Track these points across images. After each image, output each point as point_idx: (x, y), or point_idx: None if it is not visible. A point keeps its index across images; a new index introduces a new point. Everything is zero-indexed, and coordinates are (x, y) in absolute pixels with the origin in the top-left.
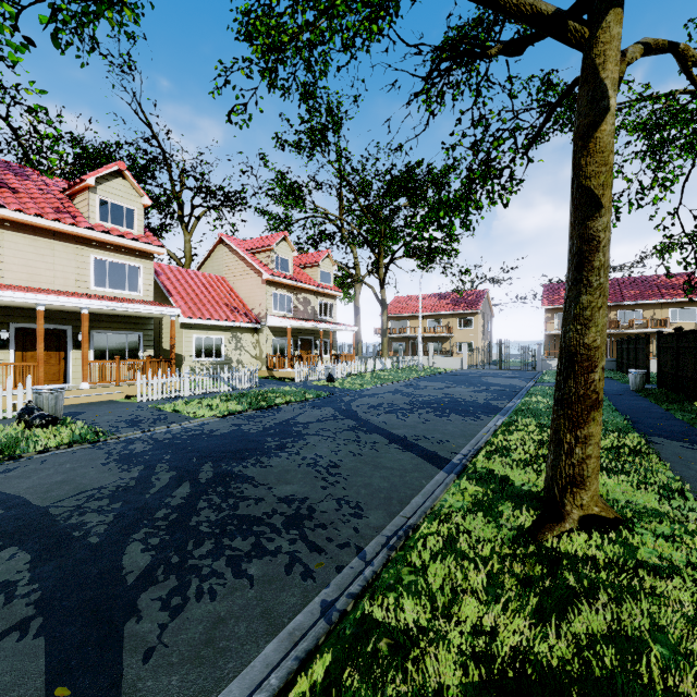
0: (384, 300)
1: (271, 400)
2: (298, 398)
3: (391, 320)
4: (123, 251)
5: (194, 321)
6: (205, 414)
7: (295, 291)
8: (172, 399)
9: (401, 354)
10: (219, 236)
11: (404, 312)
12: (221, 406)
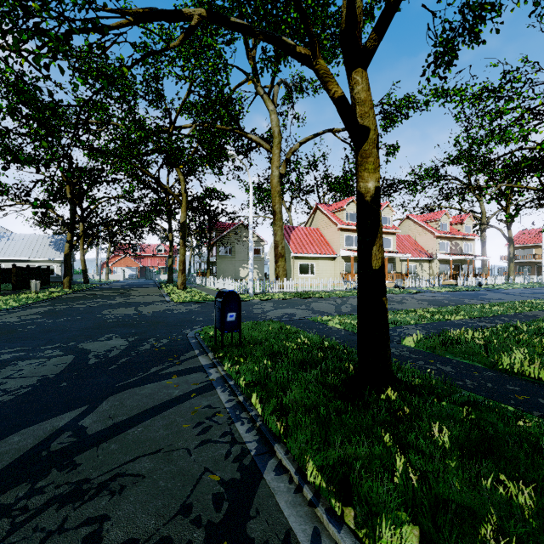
0: (511, 237)
1: (460, 288)
2: (470, 289)
3: (516, 249)
4: (387, 233)
5: (406, 258)
6: (441, 290)
7: (450, 239)
8: (415, 287)
9: (526, 274)
10: (407, 216)
11: (529, 242)
12: (444, 289)
